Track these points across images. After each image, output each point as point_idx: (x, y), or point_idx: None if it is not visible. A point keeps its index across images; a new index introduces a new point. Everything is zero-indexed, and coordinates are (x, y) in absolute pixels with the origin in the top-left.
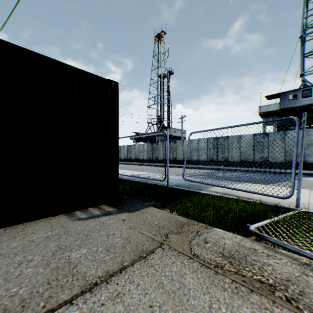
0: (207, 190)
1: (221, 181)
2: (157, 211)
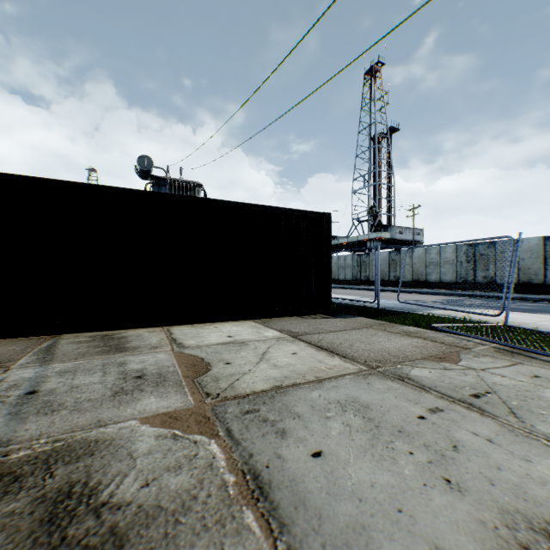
0: (422, 312)
1: (451, 306)
2: (365, 319)
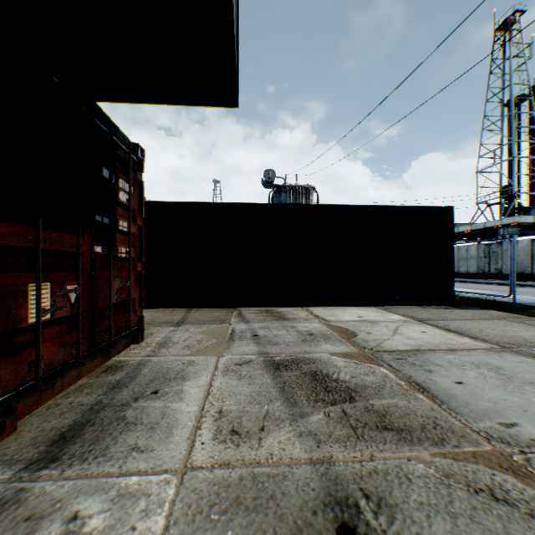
0: None
1: None
2: (495, 312)
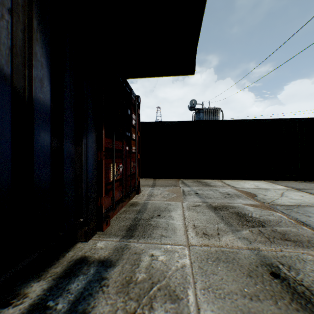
0: None
1: None
2: None
